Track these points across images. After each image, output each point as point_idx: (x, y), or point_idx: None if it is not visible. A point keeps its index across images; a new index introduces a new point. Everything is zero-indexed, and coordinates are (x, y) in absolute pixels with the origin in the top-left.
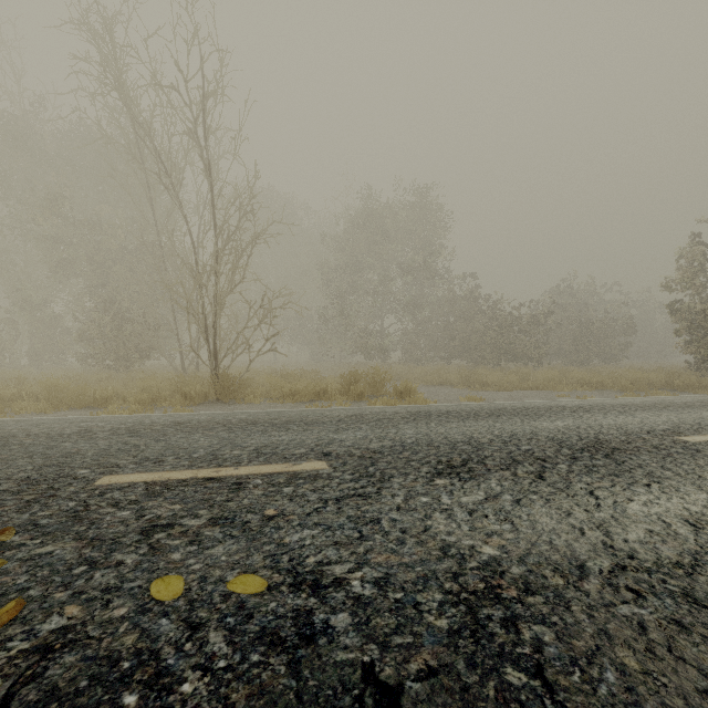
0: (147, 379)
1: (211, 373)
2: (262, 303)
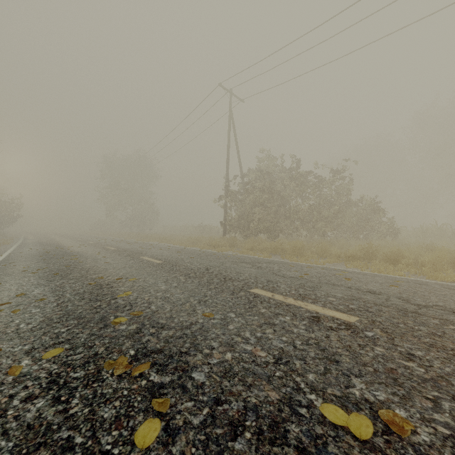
0: None
1: None
2: None
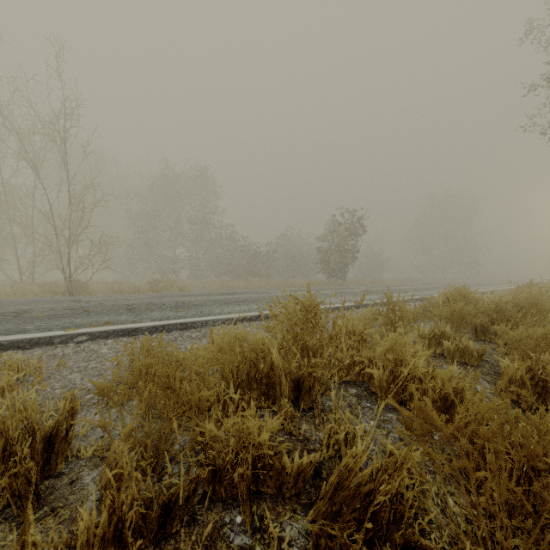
0: (22, 284)
1: (65, 281)
2: (100, 241)
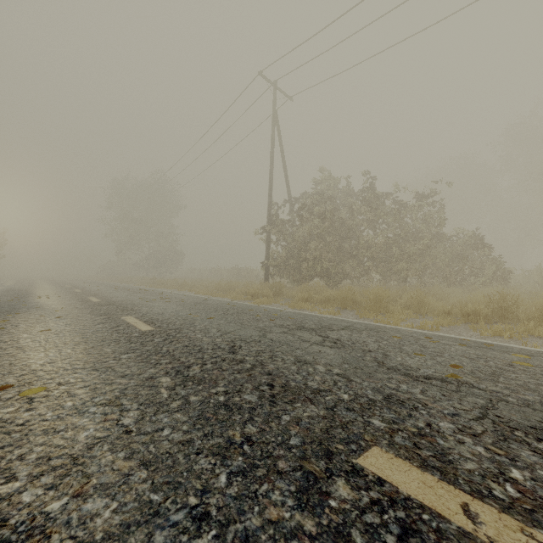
0: None
1: None
2: None
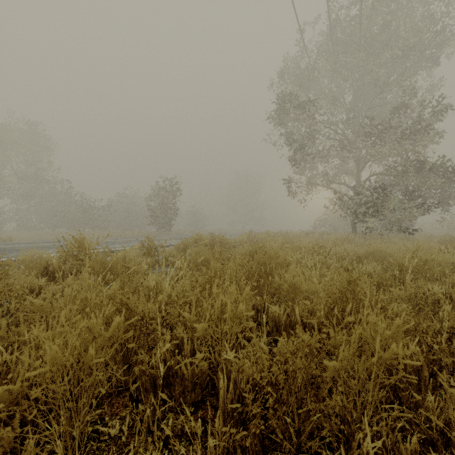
0: None
1: None
2: None
